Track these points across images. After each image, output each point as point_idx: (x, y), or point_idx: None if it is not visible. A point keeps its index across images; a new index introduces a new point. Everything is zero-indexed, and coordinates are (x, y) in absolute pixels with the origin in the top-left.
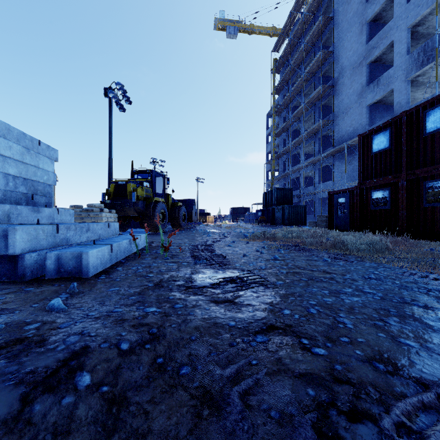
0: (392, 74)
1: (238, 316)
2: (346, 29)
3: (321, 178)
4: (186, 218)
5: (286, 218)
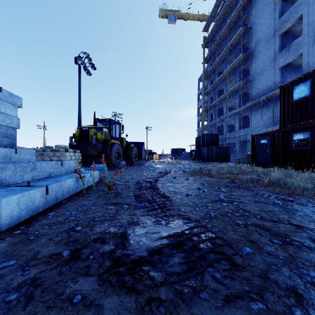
0: (301, 41)
1: None
2: (262, 9)
3: (241, 125)
4: (137, 157)
5: (214, 156)
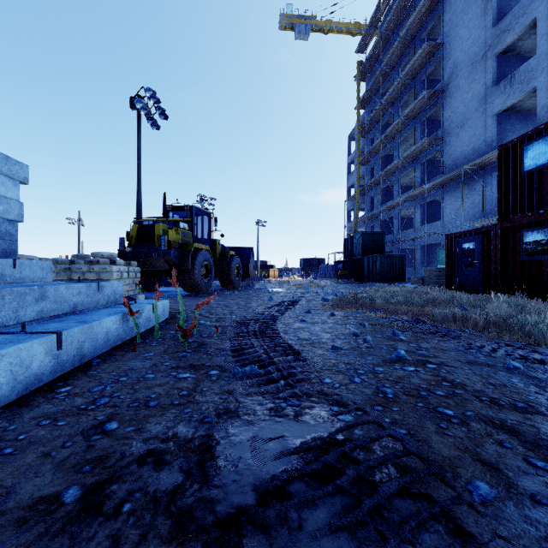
0: (535, 66)
1: None
2: (462, 11)
3: (425, 217)
4: (241, 273)
5: (376, 272)
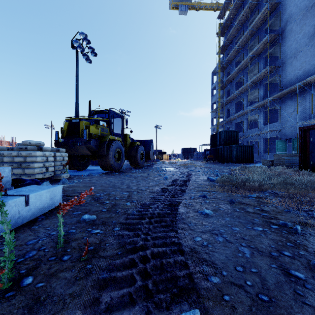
0: None
1: None
2: None
3: (268, 119)
4: (144, 157)
5: (234, 156)
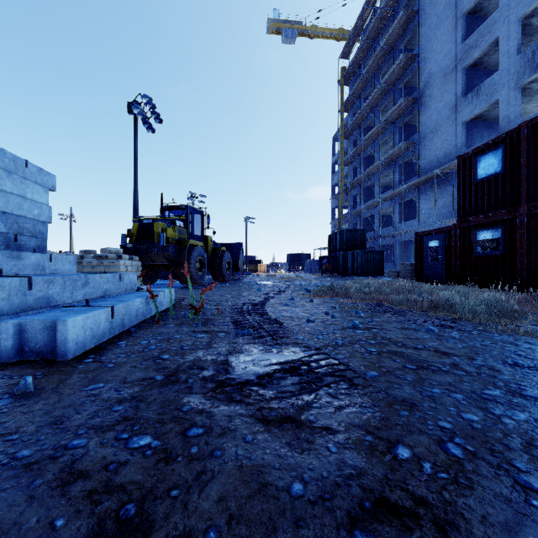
0: (498, 80)
1: (309, 463)
2: (436, 26)
3: (403, 216)
4: (231, 267)
5: (358, 266)
